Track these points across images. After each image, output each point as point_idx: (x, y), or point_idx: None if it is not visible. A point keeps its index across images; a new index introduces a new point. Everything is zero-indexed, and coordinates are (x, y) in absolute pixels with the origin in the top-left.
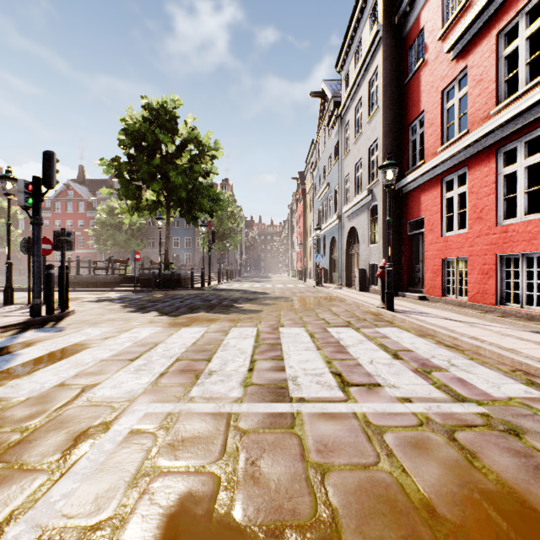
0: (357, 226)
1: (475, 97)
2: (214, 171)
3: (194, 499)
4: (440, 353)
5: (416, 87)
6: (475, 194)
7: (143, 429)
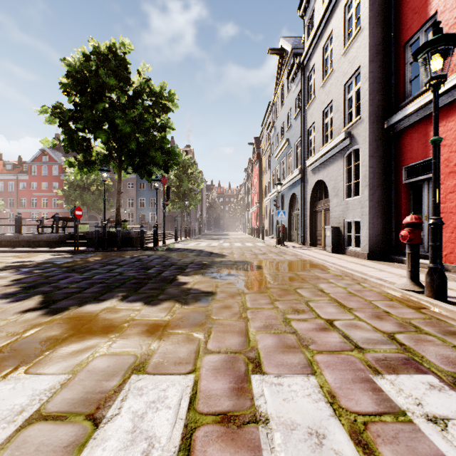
0: (326, 179)
1: None
2: (170, 126)
3: None
4: None
5: None
6: None
7: None
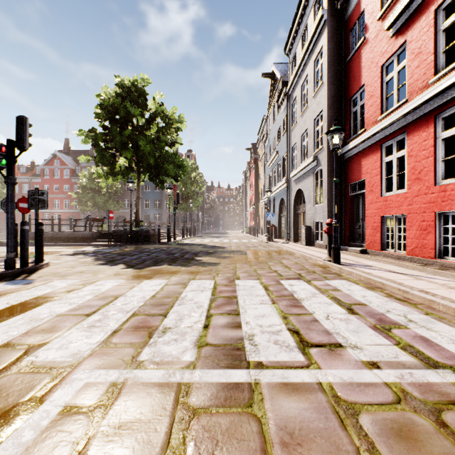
0: (303, 188)
1: (414, 69)
2: (179, 141)
3: None
4: (393, 307)
5: (357, 64)
6: (414, 157)
7: (76, 407)
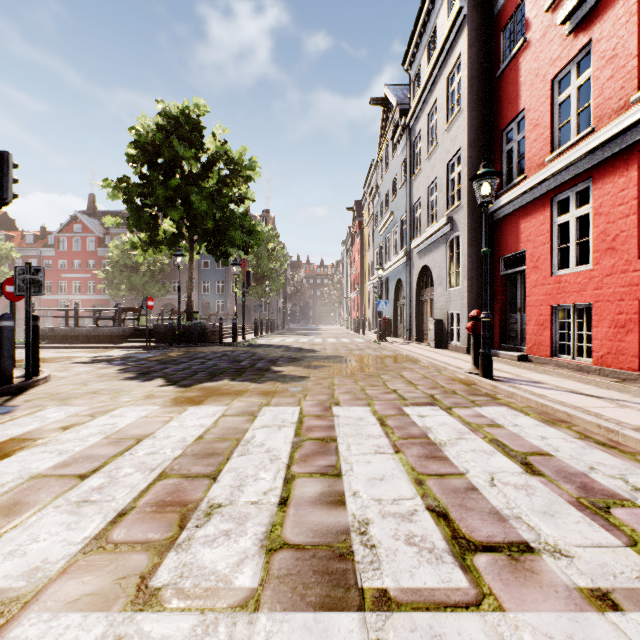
0: (431, 264)
1: (604, 81)
2: (250, 197)
3: None
4: (597, 459)
5: (513, 78)
6: (604, 216)
7: None
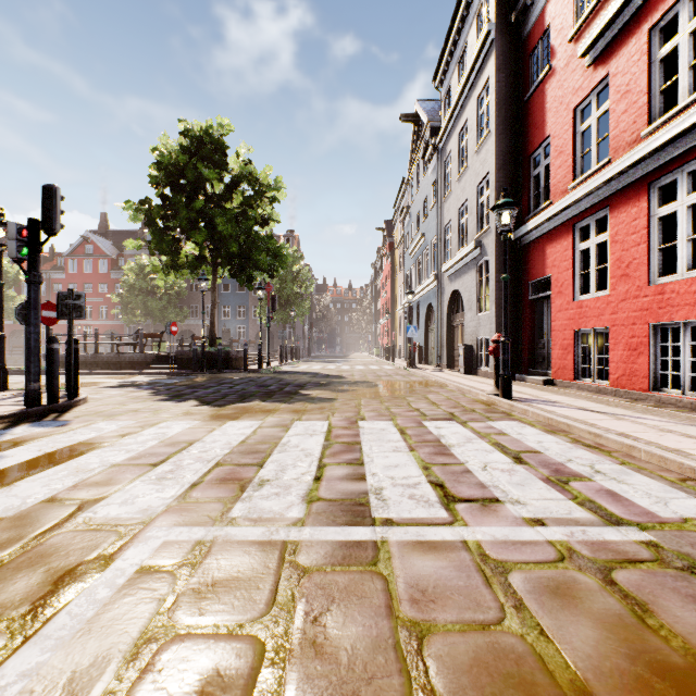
0: (461, 289)
1: (619, 114)
2: (275, 218)
3: (222, 682)
4: (578, 455)
5: (539, 104)
6: (619, 244)
7: (157, 565)
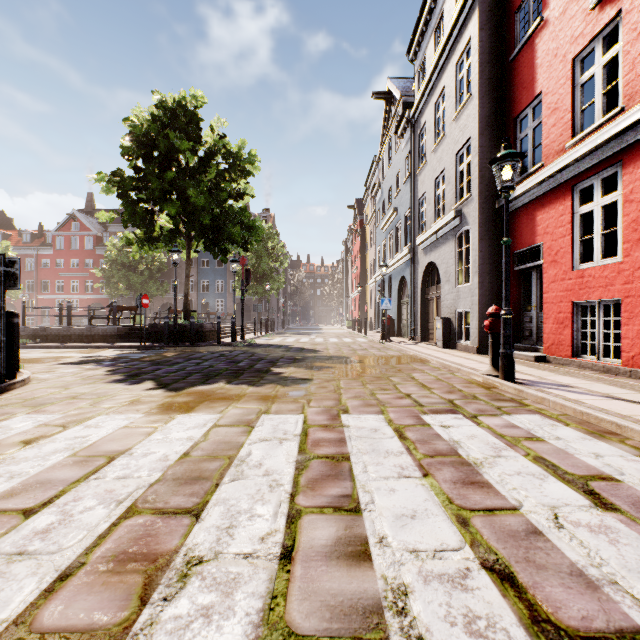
0: (437, 261)
1: (636, 55)
2: (249, 192)
3: None
4: None
5: (528, 61)
6: (636, 203)
7: None
